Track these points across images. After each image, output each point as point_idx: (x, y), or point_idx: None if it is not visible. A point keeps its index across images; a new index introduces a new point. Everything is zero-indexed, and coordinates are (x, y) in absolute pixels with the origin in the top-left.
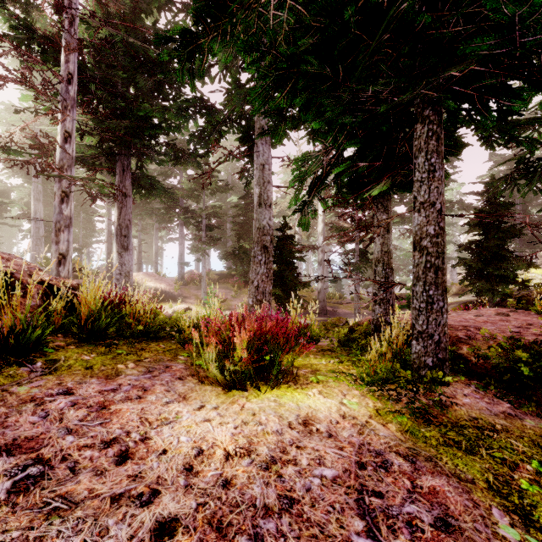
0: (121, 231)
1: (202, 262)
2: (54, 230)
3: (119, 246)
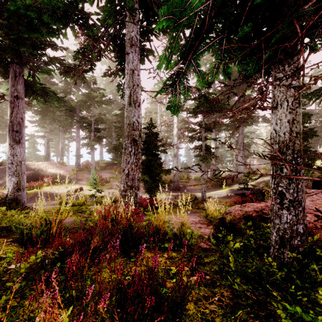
0: (13, 127)
1: (91, 155)
2: None
3: (11, 140)
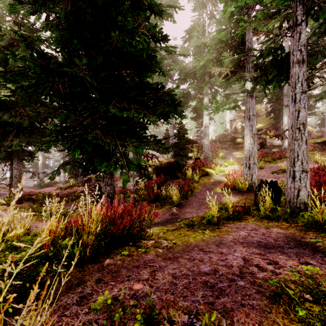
0: None
1: None
2: None
3: None
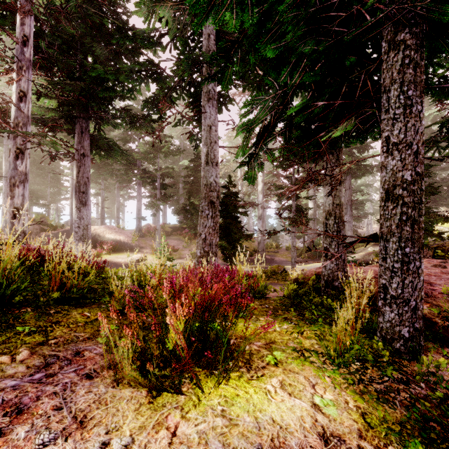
0: (79, 188)
1: (157, 217)
2: (9, 185)
3: (78, 202)
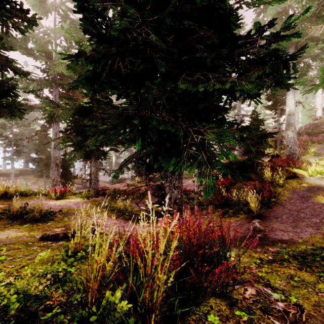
0: None
1: (12, 165)
2: None
3: None
